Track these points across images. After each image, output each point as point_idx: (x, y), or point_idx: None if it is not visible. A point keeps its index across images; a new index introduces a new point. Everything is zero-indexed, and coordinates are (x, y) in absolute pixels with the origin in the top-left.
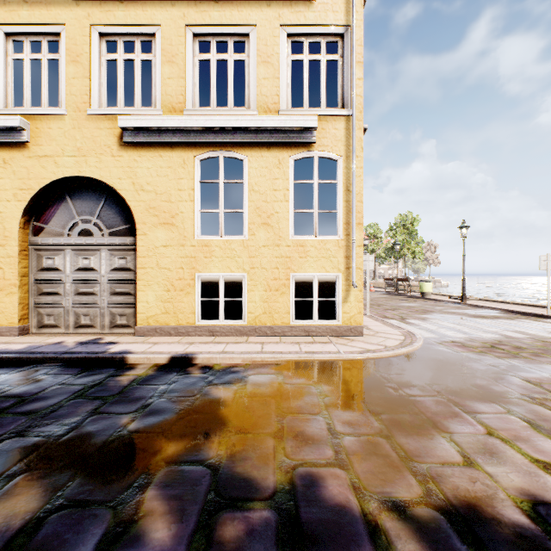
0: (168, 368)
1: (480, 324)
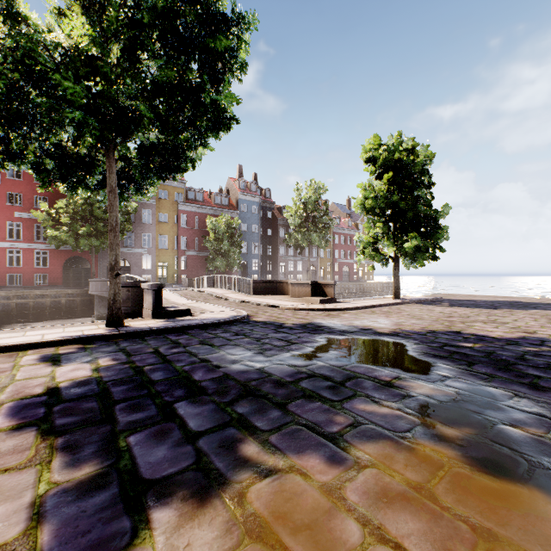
0: None
1: None
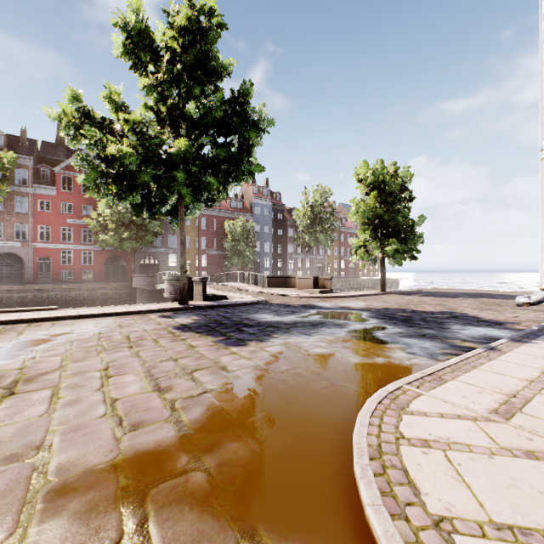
0: (471, 349)
1: None
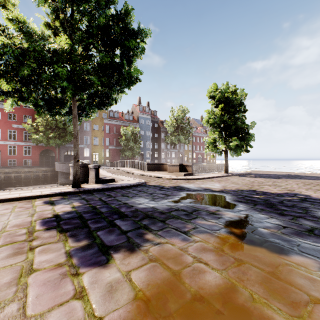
0: None
1: None
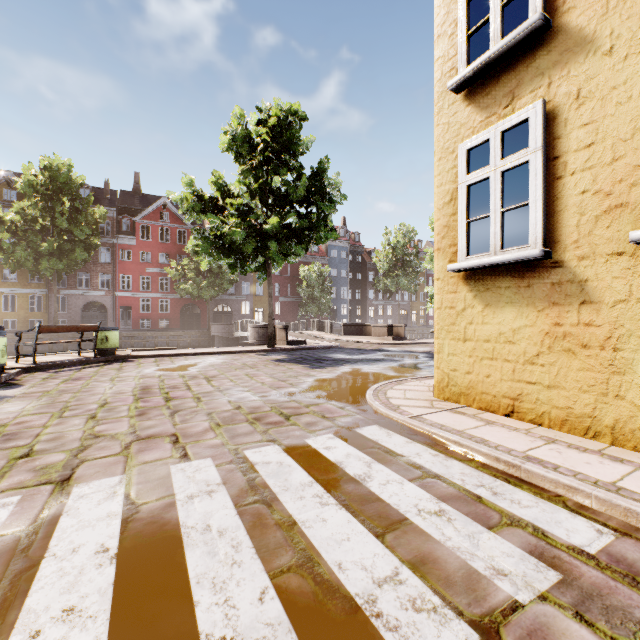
0: None
1: (178, 604)
